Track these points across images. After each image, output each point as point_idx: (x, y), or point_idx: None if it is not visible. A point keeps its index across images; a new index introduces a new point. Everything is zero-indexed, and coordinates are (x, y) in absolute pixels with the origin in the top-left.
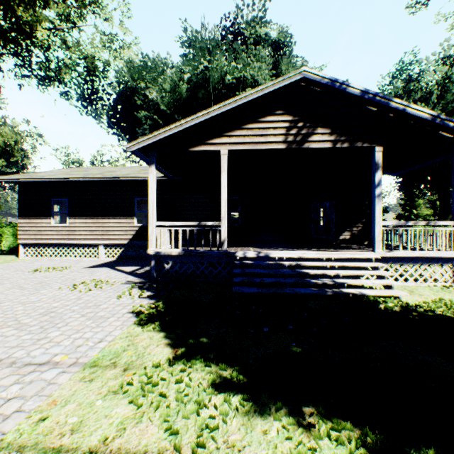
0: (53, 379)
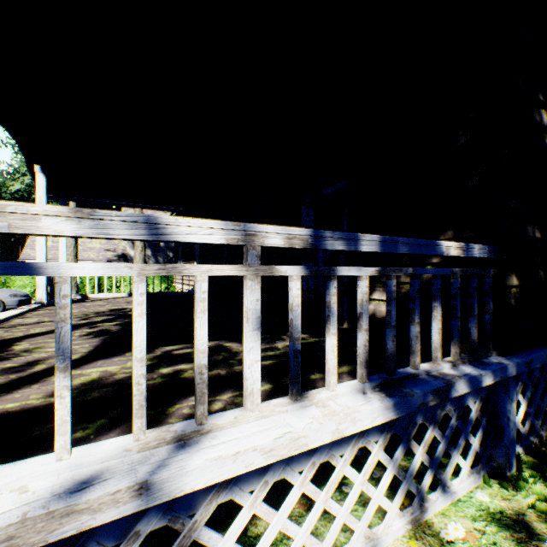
0: None
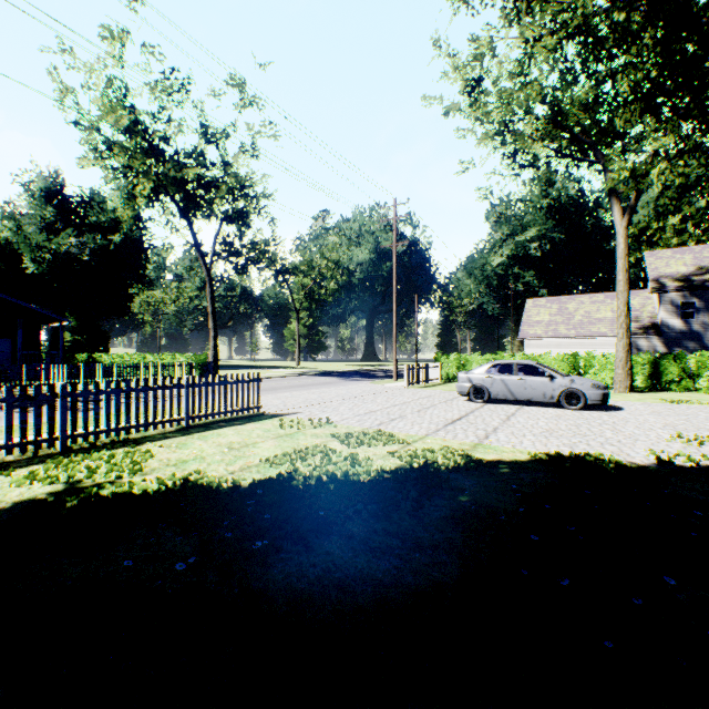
0: (466, 439)
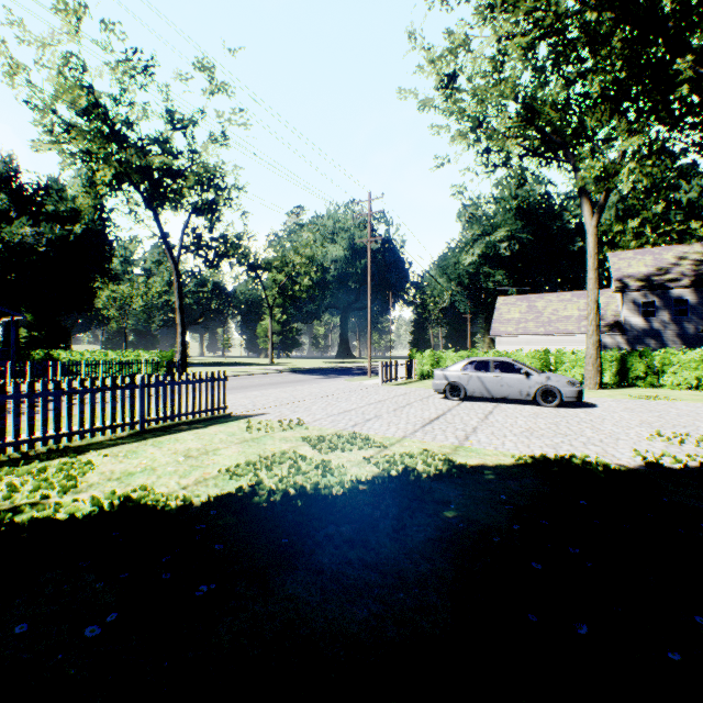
0: (446, 441)
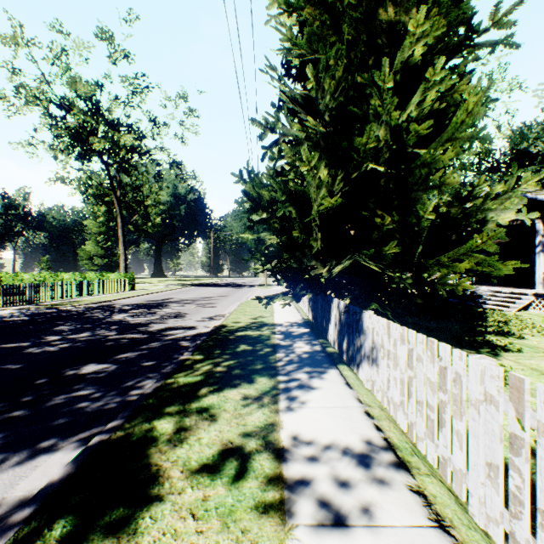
0: None
